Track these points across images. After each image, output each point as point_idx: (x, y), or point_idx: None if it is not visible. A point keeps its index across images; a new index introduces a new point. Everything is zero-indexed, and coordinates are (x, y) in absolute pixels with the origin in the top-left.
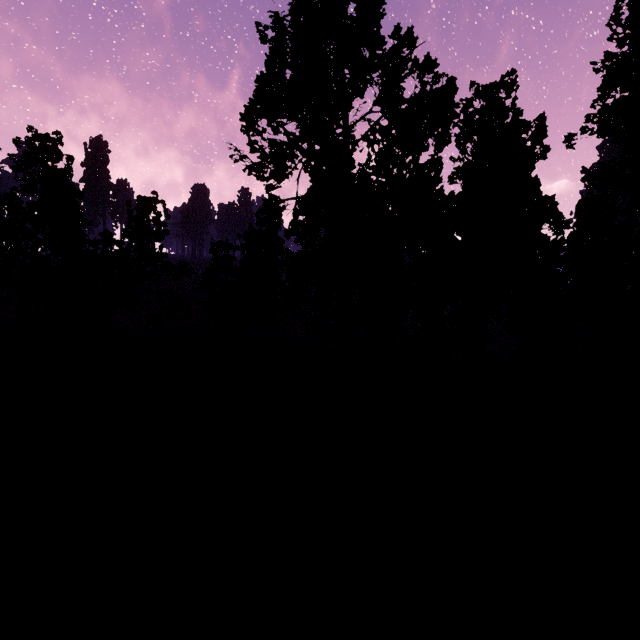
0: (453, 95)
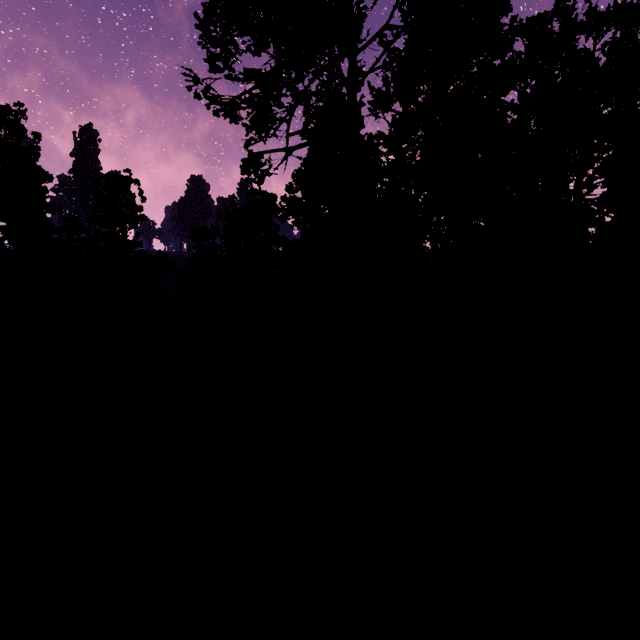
0: None
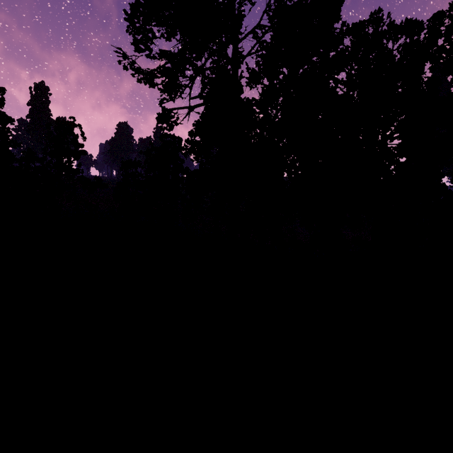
0: (339, 6)
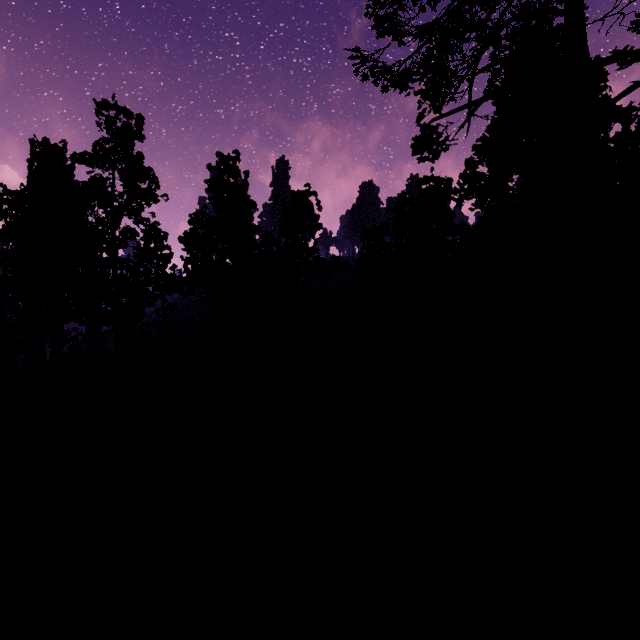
0: None
